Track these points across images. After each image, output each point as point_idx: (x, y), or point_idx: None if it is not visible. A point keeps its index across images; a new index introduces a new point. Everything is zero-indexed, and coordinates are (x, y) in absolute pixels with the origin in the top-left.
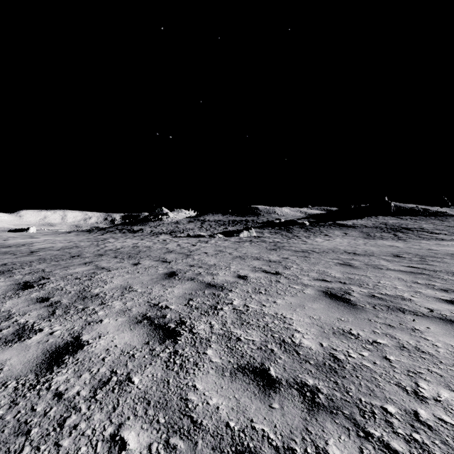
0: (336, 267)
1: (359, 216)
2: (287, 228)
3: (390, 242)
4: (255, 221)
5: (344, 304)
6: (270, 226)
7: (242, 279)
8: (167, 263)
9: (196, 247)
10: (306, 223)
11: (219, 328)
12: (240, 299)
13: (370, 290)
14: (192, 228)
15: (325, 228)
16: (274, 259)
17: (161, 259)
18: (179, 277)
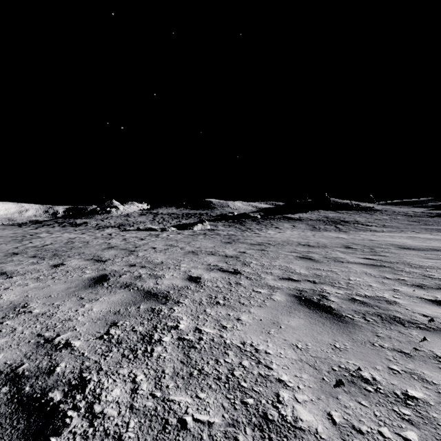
0: (297, 261)
1: (304, 210)
2: (240, 221)
3: (335, 234)
4: (208, 214)
5: (328, 316)
6: (224, 219)
7: (195, 282)
8: (101, 263)
9: (144, 241)
10: (258, 216)
11: (148, 391)
12: (190, 318)
13: (346, 291)
14: (143, 221)
15: (275, 221)
16: (230, 254)
17: (95, 257)
18: (110, 282)
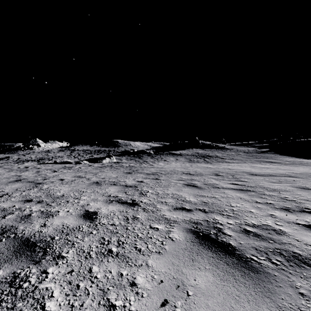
0: (185, 188)
1: (183, 148)
2: (139, 156)
3: (204, 165)
4: (115, 151)
5: (234, 262)
6: (127, 154)
7: (89, 219)
8: None
9: (56, 173)
10: (152, 152)
11: None
12: (65, 291)
13: (235, 220)
14: (62, 155)
15: (164, 156)
16: (130, 184)
17: None
18: None
